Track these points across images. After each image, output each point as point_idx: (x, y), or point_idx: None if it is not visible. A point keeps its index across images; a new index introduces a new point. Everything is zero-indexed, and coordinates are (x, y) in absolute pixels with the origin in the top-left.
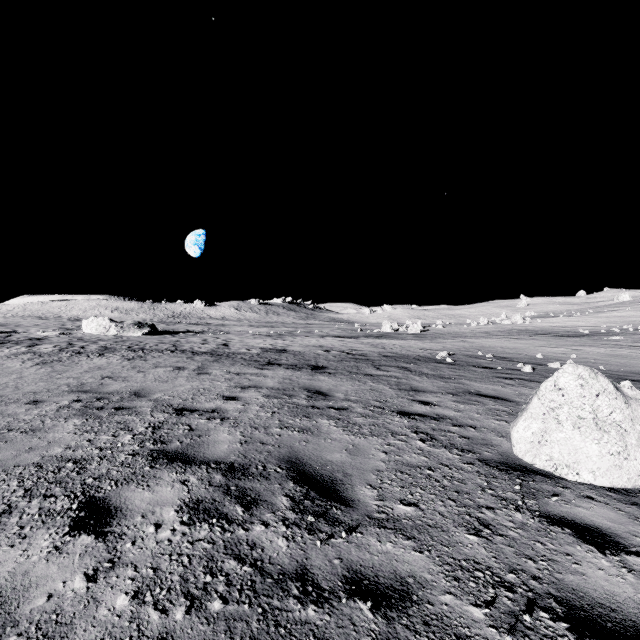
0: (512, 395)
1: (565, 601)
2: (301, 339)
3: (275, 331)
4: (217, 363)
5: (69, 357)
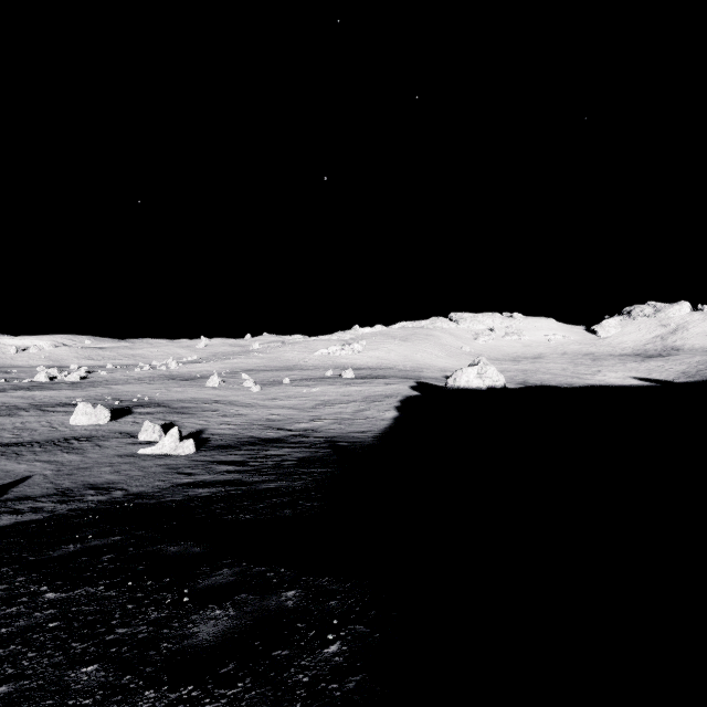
0: None
1: (58, 432)
2: None
3: None
4: None
5: None
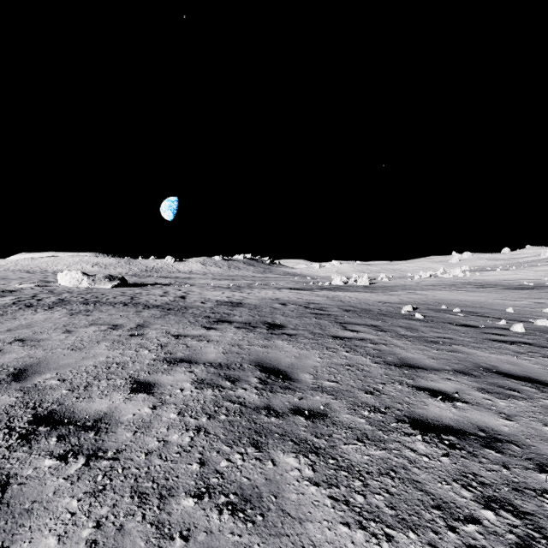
0: (546, 374)
1: None
2: (258, 291)
3: (235, 283)
4: (161, 320)
5: (15, 311)
